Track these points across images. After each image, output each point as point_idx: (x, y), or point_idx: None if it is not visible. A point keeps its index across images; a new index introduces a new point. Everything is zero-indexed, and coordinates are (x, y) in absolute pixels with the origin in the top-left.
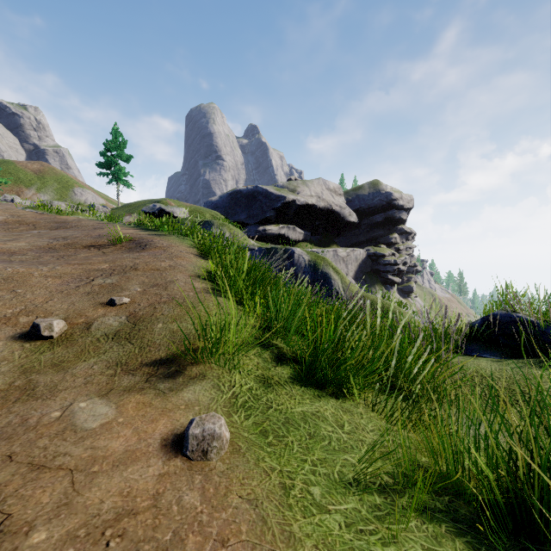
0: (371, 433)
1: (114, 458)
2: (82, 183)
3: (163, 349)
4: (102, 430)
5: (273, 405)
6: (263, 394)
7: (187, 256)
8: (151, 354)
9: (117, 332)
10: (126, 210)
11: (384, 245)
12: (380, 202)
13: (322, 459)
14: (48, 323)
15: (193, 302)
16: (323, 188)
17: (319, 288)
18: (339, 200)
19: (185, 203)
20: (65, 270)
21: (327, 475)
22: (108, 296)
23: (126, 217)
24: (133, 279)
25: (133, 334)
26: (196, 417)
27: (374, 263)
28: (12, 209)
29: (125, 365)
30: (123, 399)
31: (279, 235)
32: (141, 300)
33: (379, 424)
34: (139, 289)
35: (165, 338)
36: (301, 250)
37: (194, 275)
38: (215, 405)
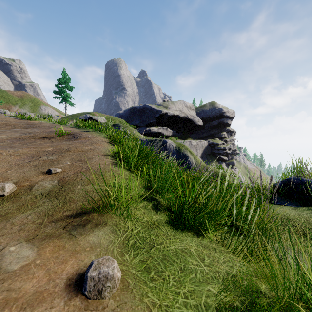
0: (224, 264)
1: (23, 300)
2: (45, 103)
3: (79, 203)
4: (20, 272)
5: (154, 245)
6: (147, 236)
7: (102, 143)
8: (71, 207)
9: (49, 192)
10: (70, 118)
11: (218, 138)
12: (215, 114)
13: (191, 291)
14: (1, 186)
15: (102, 171)
16: (183, 106)
17: (181, 163)
18: (192, 112)
19: (104, 114)
20: (24, 151)
21: (196, 307)
22: (48, 167)
23: (70, 122)
24: (66, 157)
25: (60, 193)
26: (95, 261)
27: (212, 149)
28: (2, 117)
29: (51, 216)
30: (44, 243)
31: (158, 132)
32: (69, 170)
33: (227, 256)
34: (69, 163)
35: (81, 196)
36: (171, 141)
37: (105, 155)
38: (112, 246)
